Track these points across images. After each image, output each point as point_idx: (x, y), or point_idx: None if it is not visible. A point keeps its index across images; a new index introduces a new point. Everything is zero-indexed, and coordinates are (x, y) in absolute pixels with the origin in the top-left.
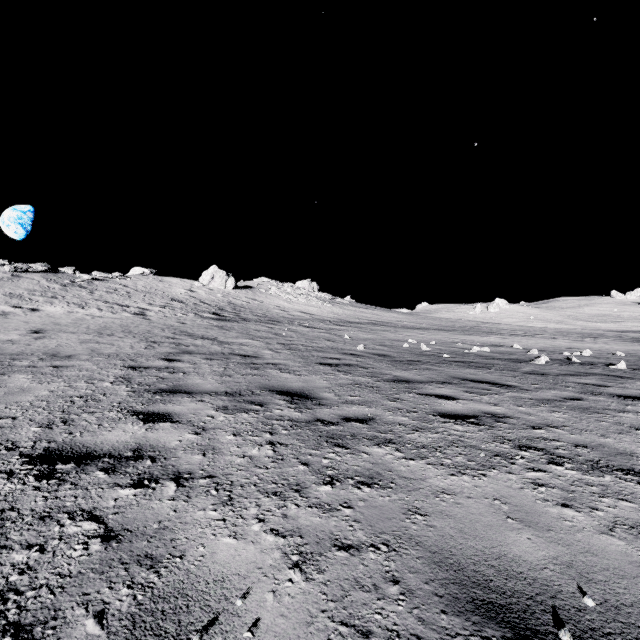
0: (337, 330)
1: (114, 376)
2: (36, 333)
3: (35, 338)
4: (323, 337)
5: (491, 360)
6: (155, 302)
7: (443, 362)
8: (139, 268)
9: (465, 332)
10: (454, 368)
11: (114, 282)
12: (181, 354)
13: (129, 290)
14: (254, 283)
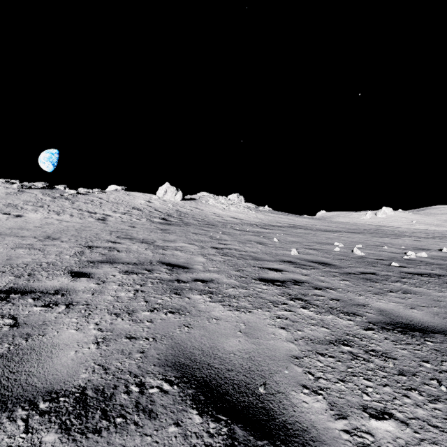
0: (264, 233)
1: None
2: None
3: None
4: (254, 240)
5: None
6: (119, 210)
7: (406, 276)
8: (114, 186)
9: (375, 234)
10: (437, 288)
11: (93, 195)
12: (102, 264)
13: (102, 201)
14: (197, 196)
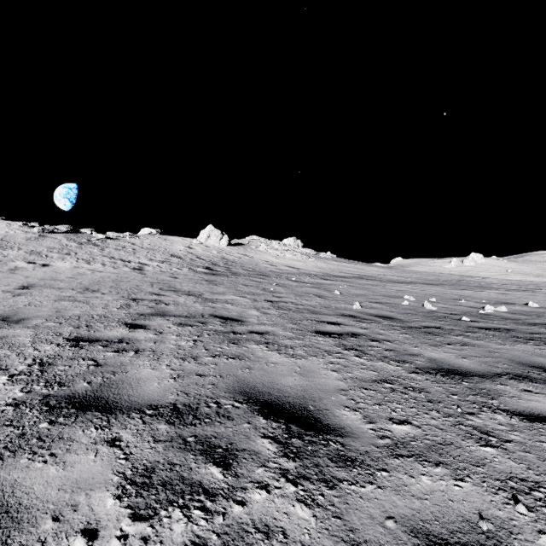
0: (325, 284)
1: (33, 359)
2: (22, 289)
3: (14, 295)
4: (312, 293)
5: (528, 326)
6: (156, 258)
7: (472, 330)
8: (147, 229)
9: (456, 286)
10: (498, 342)
11: (124, 240)
12: (153, 316)
13: (135, 247)
14: (246, 241)
